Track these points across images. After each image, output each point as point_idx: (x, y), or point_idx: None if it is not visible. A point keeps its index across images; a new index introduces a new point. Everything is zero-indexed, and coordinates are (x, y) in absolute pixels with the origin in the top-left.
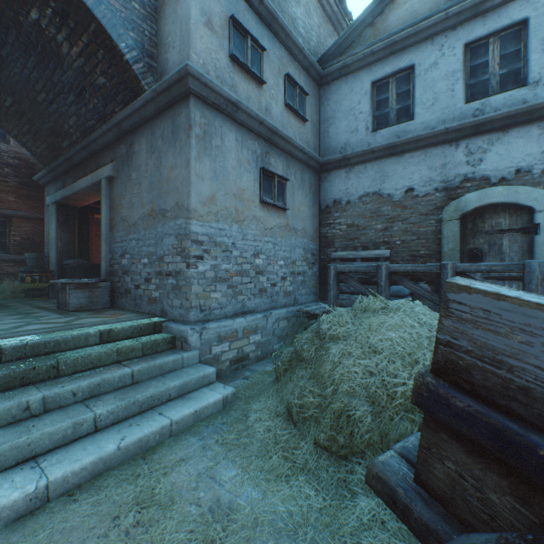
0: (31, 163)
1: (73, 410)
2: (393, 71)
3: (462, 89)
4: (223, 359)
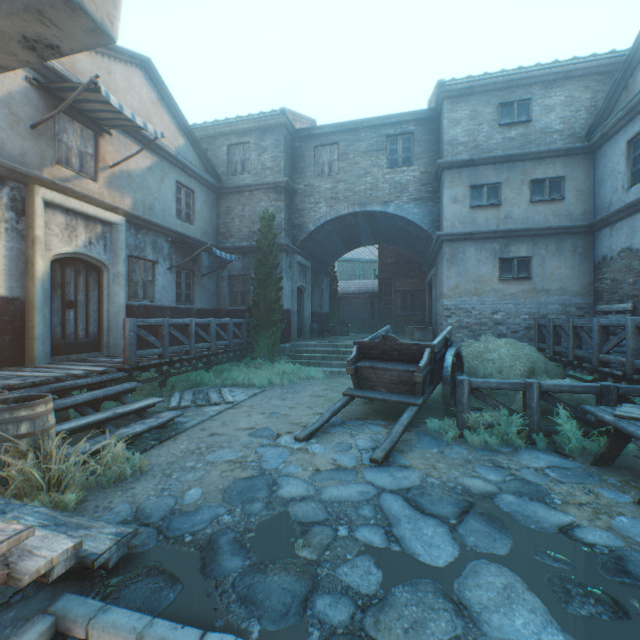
0: None
1: None
2: (639, 129)
3: None
4: None
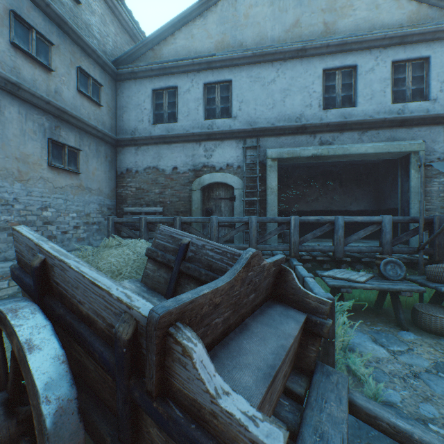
0: None
1: None
2: (166, 87)
3: (203, 111)
4: (1, 295)
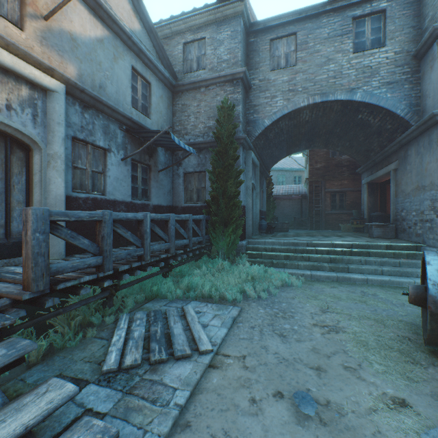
0: (353, 162)
1: (374, 266)
2: None
3: None
4: None
